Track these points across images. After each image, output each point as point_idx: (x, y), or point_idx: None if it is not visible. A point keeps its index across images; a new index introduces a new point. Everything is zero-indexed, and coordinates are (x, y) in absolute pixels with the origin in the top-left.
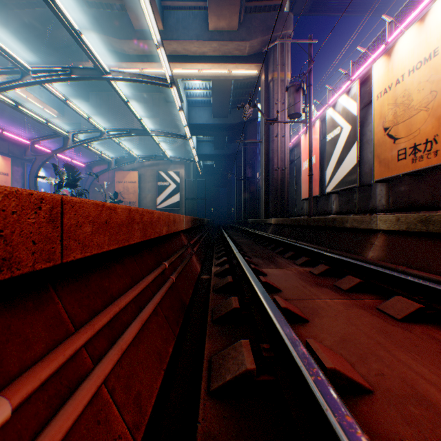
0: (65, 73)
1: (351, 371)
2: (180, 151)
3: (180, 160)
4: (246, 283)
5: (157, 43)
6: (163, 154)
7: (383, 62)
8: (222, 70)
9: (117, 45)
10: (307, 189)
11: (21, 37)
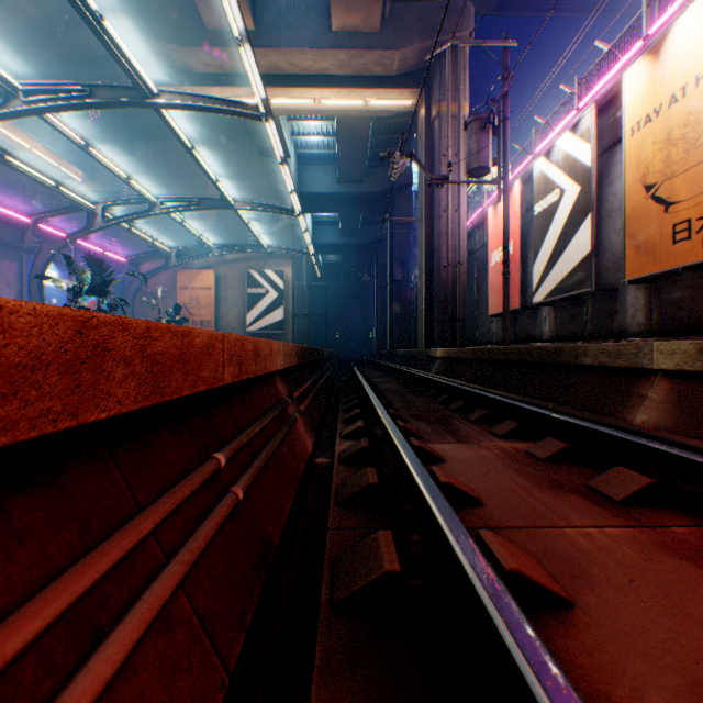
0: (81, 95)
1: None
2: (284, 238)
3: (285, 251)
4: (407, 489)
5: (238, 35)
6: (257, 241)
7: (644, 67)
8: (353, 100)
9: (177, 57)
10: (499, 299)
11: (15, 42)
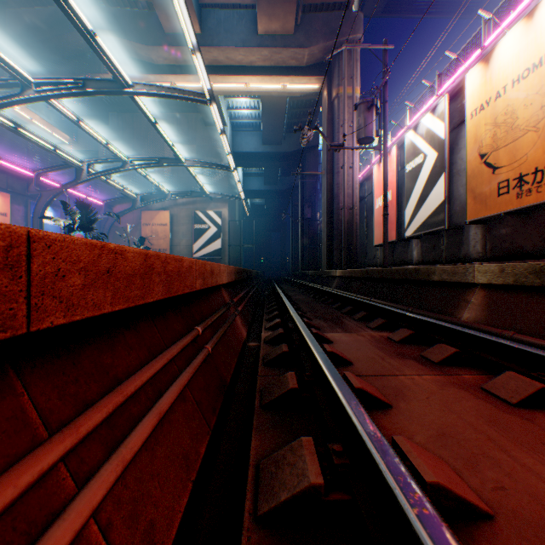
0: (77, 86)
1: (459, 484)
2: (222, 186)
3: (223, 197)
4: (306, 354)
5: (192, 47)
6: (201, 189)
7: (479, 71)
8: (274, 84)
9: (143, 53)
10: (381, 233)
11: (23, 43)
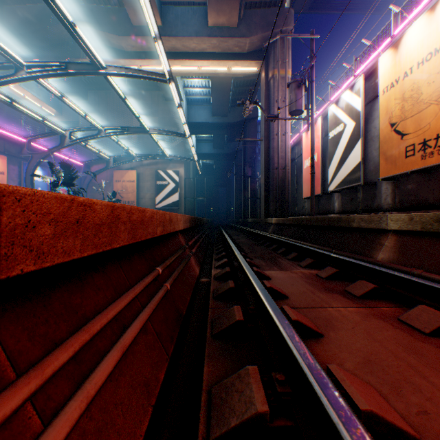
0: (60, 68)
1: (388, 410)
2: (179, 150)
3: (179, 159)
4: (249, 289)
5: (154, 36)
6: (162, 152)
7: (390, 55)
8: (221, 67)
9: (115, 42)
10: (309, 188)
11: (17, 33)
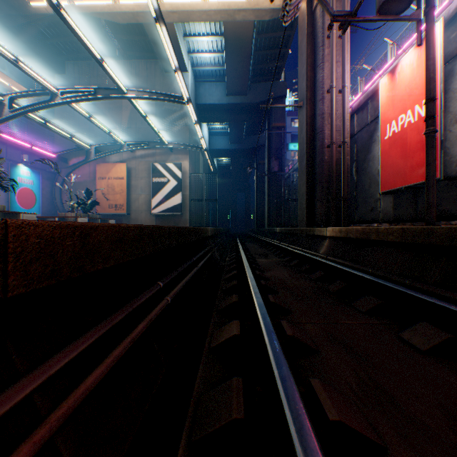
0: None
1: None
2: (182, 137)
3: (182, 147)
4: None
5: None
6: (161, 140)
7: None
8: None
9: None
10: (399, 172)
11: None
